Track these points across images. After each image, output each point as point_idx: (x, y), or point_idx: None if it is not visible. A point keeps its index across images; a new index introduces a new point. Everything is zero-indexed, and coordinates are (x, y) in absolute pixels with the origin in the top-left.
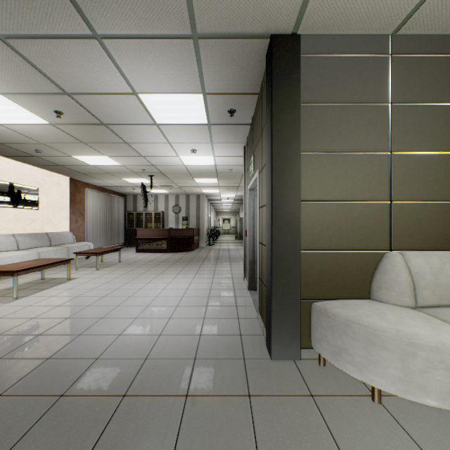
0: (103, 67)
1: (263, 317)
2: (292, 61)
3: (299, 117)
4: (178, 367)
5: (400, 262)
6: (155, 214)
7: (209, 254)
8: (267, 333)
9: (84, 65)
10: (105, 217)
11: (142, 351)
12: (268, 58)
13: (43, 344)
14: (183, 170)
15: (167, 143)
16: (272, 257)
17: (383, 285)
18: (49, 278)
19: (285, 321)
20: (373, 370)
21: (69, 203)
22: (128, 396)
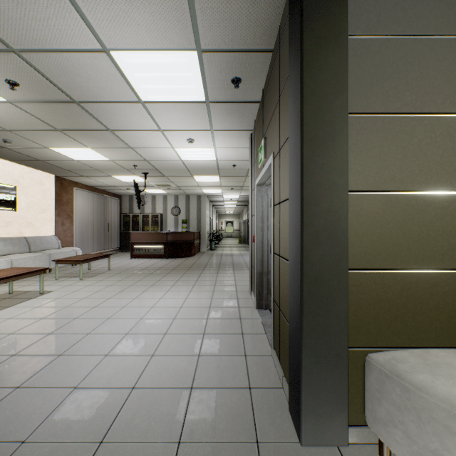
0: None
1: (281, 360)
2: None
3: (346, 55)
4: None
5: None
6: (153, 217)
7: (211, 261)
8: (292, 395)
9: None
10: (96, 220)
11: (99, 423)
12: None
13: None
14: (180, 166)
15: (158, 130)
16: (302, 281)
17: None
18: (19, 291)
19: (323, 384)
20: None
21: (54, 204)
22: None
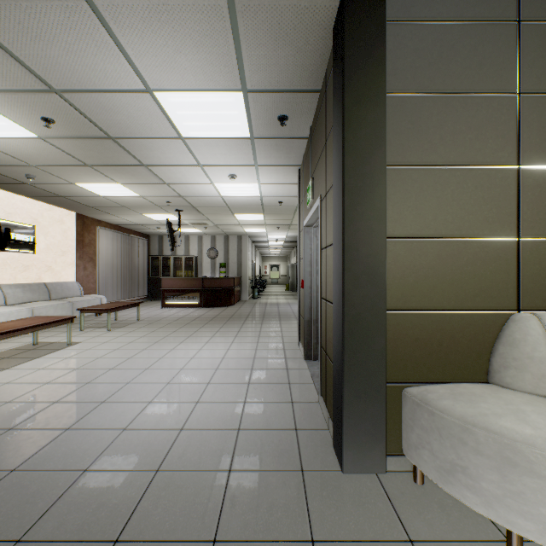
0: (100, 48)
1: (327, 403)
2: (373, 30)
3: (384, 113)
4: (205, 486)
5: (537, 329)
6: (186, 260)
7: (254, 310)
8: (335, 431)
9: (72, 45)
10: (122, 263)
11: (153, 457)
12: (338, 29)
13: (11, 446)
14: (219, 203)
15: (198, 166)
16: (344, 321)
17: (511, 364)
18: (44, 342)
19: (363, 416)
20: (512, 507)
21: (75, 245)
22: (122, 543)
